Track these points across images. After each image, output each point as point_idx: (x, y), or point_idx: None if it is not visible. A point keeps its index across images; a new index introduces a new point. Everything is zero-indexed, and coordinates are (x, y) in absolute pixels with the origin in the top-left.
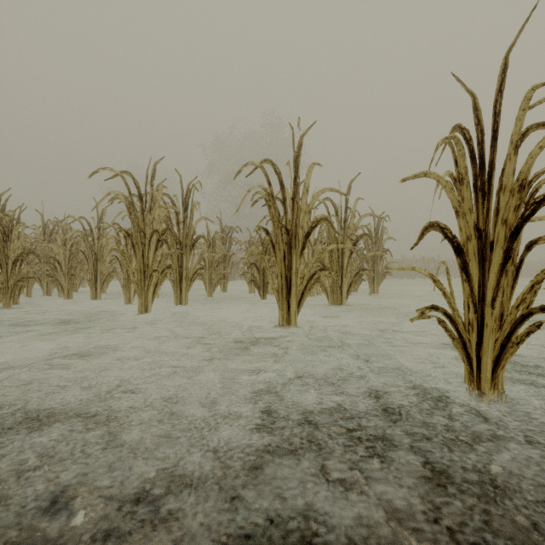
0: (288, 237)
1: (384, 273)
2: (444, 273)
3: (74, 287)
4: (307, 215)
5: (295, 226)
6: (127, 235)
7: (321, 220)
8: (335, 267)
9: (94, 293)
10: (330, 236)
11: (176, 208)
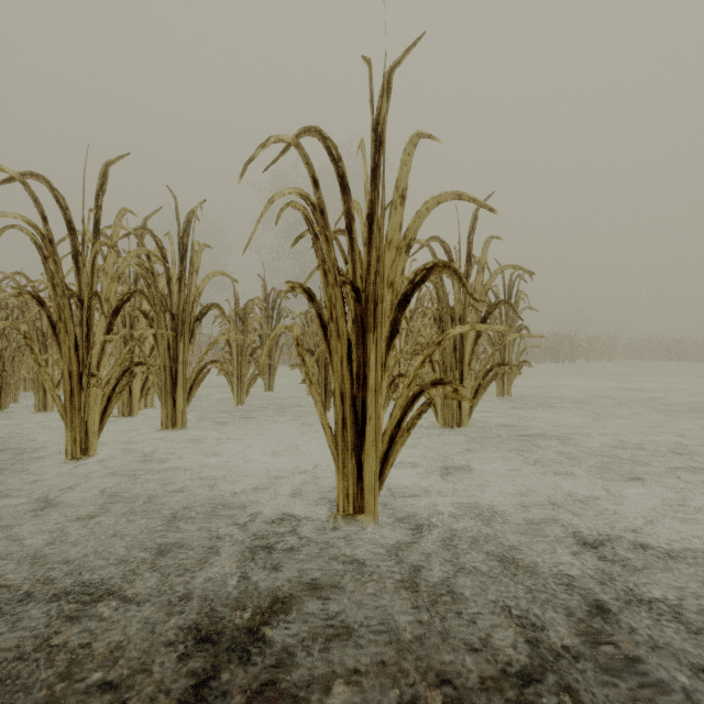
0: (358, 306)
1: (519, 364)
2: (583, 356)
3: (11, 389)
4: (403, 254)
5: (374, 280)
6: (37, 302)
7: (435, 268)
8: (450, 360)
9: (42, 400)
10: (440, 304)
11: (165, 254)
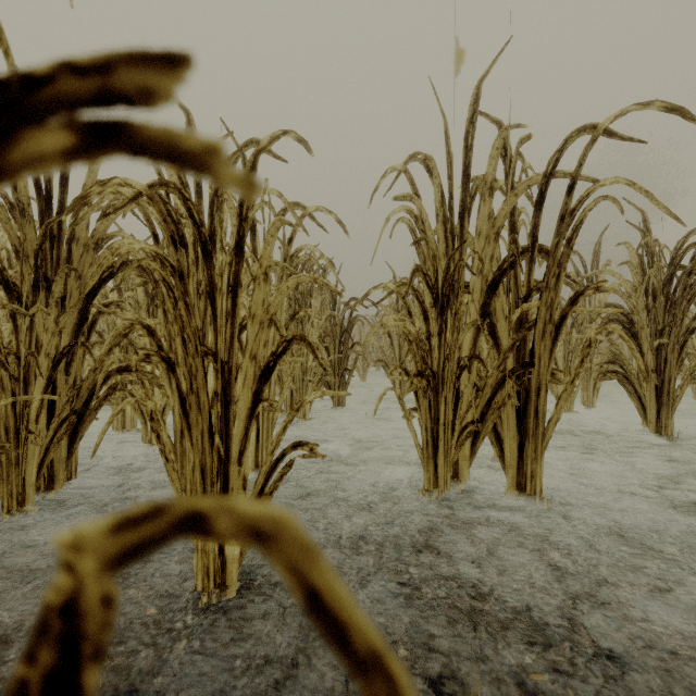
0: None
1: None
2: None
3: None
4: None
5: None
6: None
7: None
8: None
9: None
10: None
11: None
